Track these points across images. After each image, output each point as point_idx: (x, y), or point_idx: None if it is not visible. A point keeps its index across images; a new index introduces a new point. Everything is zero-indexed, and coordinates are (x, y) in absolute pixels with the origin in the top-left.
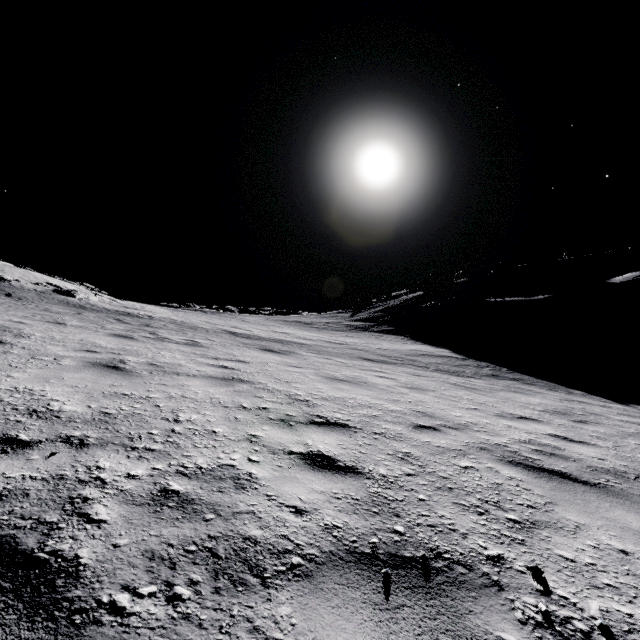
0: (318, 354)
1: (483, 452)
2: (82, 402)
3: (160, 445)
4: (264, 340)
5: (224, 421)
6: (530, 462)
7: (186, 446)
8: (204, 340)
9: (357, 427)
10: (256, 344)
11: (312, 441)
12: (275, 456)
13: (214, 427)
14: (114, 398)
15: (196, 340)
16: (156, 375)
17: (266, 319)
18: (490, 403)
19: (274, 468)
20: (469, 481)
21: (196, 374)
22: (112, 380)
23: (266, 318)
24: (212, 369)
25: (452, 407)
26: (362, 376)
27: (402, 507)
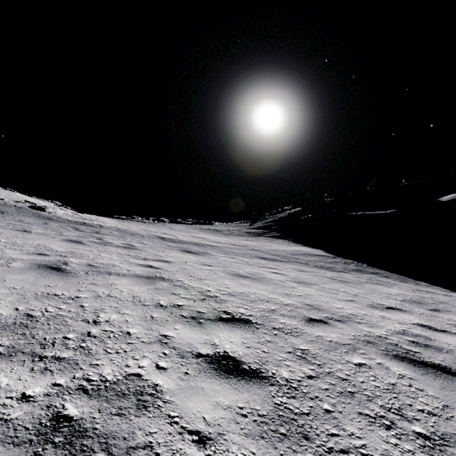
0: (226, 254)
1: (369, 346)
2: (11, 304)
3: (71, 352)
4: (185, 243)
5: (140, 321)
6: (412, 355)
7: (97, 352)
8: (139, 244)
9: (258, 322)
10: (179, 247)
11: (219, 340)
12: (183, 360)
13: (130, 328)
14: (44, 299)
15: (132, 244)
16: (90, 275)
17: (188, 227)
18: (361, 294)
19: (181, 376)
20: (366, 382)
21: (125, 273)
22: (49, 281)
23: (188, 227)
24: (140, 268)
25: (333, 299)
26: (260, 272)
27: (310, 424)
